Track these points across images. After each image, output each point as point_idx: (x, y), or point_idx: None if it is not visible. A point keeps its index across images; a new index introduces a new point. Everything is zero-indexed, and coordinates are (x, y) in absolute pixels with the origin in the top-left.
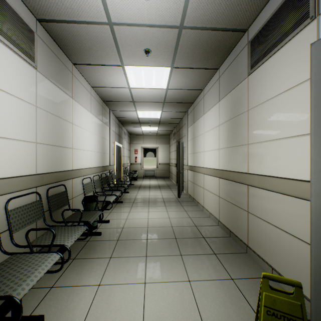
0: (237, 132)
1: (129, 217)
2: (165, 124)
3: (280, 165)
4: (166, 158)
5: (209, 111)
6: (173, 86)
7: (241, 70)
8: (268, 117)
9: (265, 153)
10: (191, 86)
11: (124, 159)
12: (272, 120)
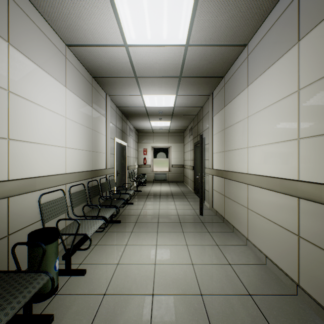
0: None
1: (122, 260)
2: (179, 116)
3: None
4: (179, 159)
5: (265, 74)
6: (197, 36)
7: None
8: None
9: None
10: (229, 36)
11: (130, 160)
12: None
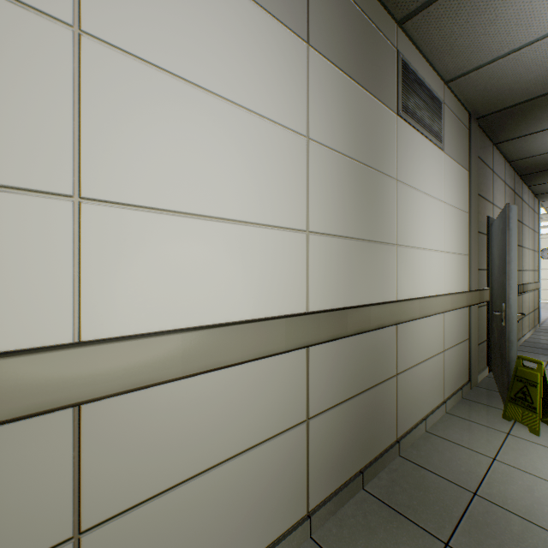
0: (377, 208)
1: None
2: None
3: (427, 281)
4: None
5: None
6: None
7: (385, 78)
8: (419, 214)
9: (417, 265)
10: None
11: None
12: (422, 222)
